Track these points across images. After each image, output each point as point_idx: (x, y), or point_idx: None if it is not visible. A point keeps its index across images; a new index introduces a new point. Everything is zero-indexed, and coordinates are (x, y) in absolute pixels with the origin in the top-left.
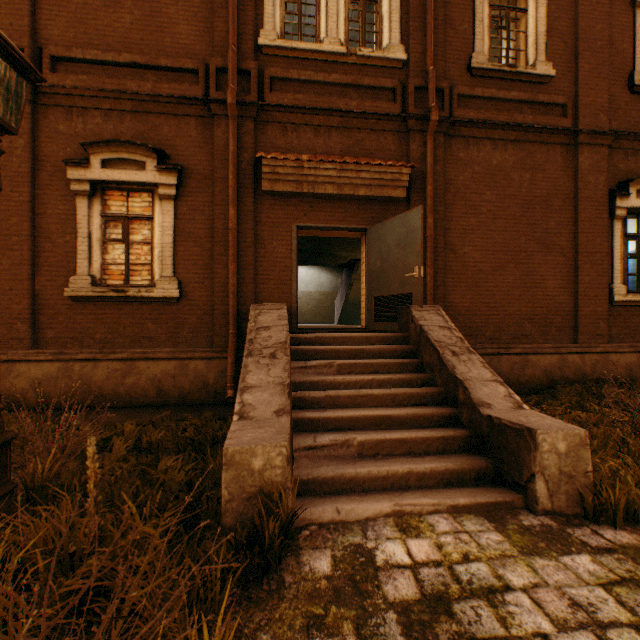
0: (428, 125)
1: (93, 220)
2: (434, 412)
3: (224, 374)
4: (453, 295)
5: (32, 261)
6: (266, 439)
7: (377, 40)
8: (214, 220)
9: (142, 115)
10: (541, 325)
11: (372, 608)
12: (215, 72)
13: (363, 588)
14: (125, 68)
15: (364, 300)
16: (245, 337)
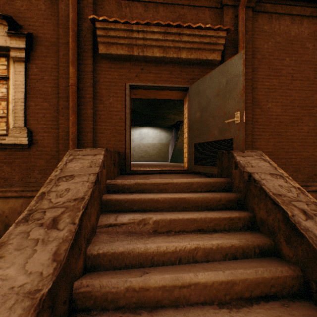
0: (239, 0)
1: None
2: None
3: None
4: (259, 142)
5: None
6: None
7: None
8: (59, 79)
9: None
10: None
11: None
12: None
13: None
14: None
15: (186, 147)
16: None
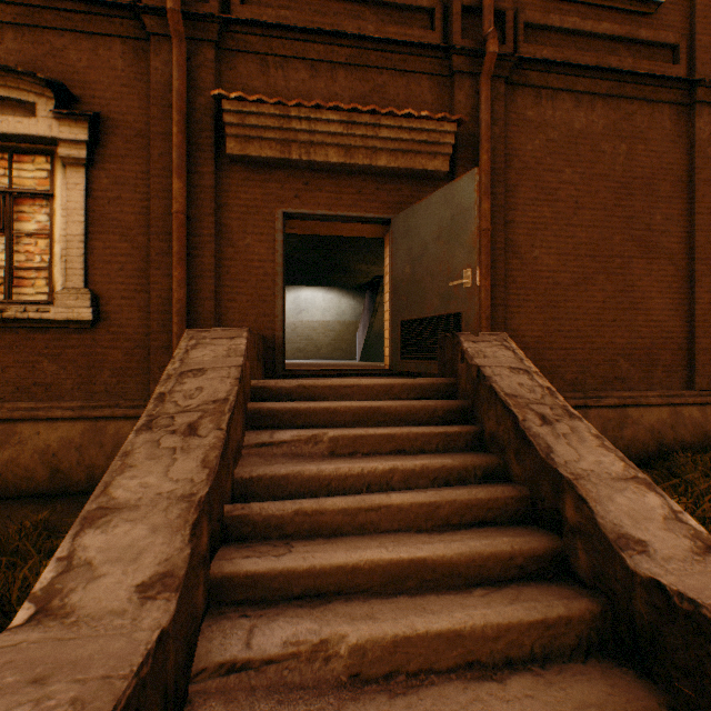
0: (482, 65)
1: None
2: (516, 547)
3: None
4: (518, 320)
5: None
6: None
7: None
8: (151, 200)
9: (34, 31)
10: (643, 364)
11: None
12: None
13: None
14: None
15: (388, 327)
16: None
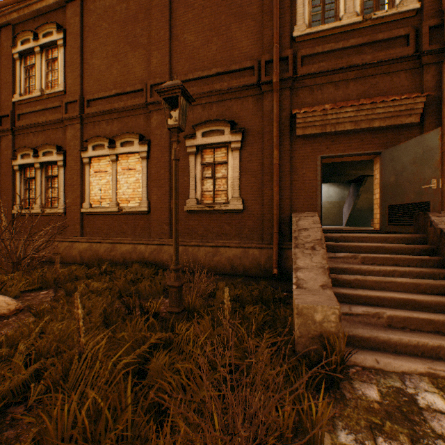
0: (443, 56)
1: (197, 167)
2: None
3: (270, 258)
4: None
5: (169, 192)
6: (322, 302)
7: (389, 0)
8: (263, 159)
9: (221, 102)
10: None
11: (422, 433)
12: (264, 64)
13: (410, 417)
14: (213, 77)
15: (376, 208)
16: (283, 235)
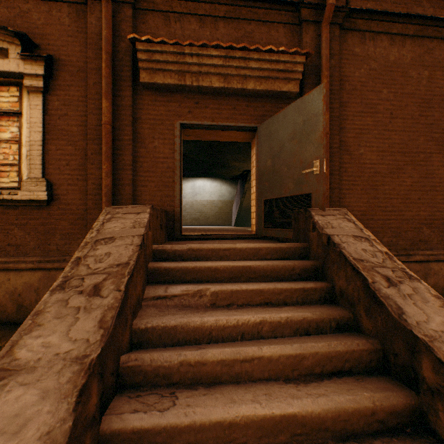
0: (323, 15)
1: None
2: (377, 403)
3: None
4: (348, 198)
5: None
6: None
7: None
8: (88, 115)
9: None
10: (440, 230)
11: None
12: None
13: None
14: None
15: (254, 204)
16: None
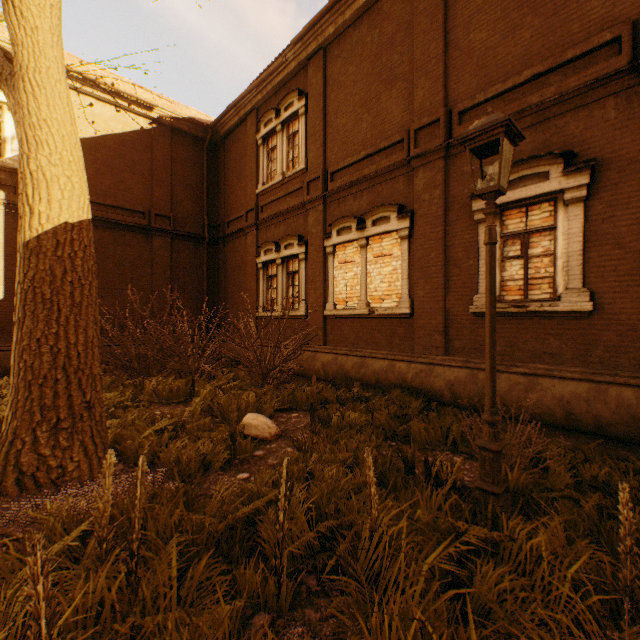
0: None
1: None
2: None
3: None
4: None
5: (444, 285)
6: None
7: None
8: None
9: (541, 124)
10: None
11: None
12: None
13: None
14: (523, 86)
15: None
16: None
